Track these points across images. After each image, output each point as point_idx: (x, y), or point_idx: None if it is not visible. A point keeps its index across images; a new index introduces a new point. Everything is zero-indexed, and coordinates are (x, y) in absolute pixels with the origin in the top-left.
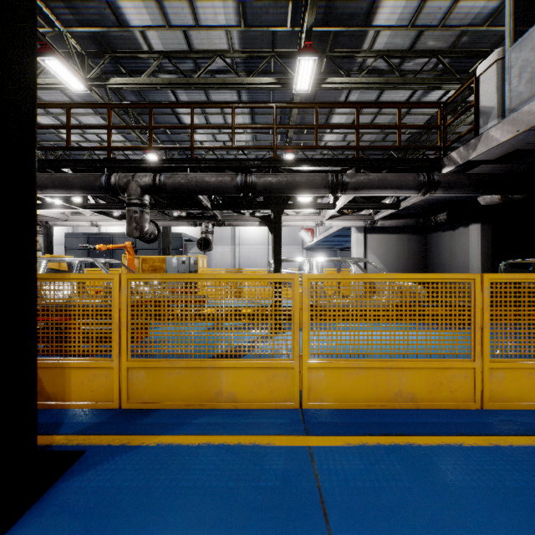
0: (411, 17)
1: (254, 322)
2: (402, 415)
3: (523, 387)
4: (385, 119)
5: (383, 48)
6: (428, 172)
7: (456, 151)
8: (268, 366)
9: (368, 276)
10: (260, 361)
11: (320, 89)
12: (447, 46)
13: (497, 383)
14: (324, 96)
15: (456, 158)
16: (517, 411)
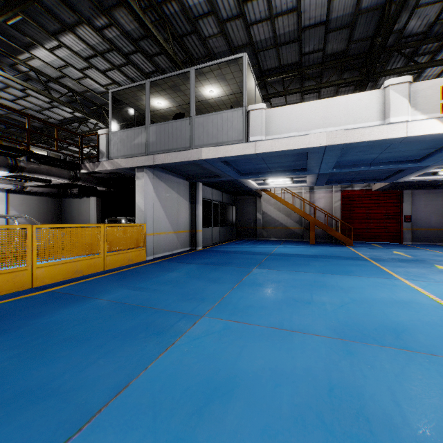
0: (60, 66)
1: (4, 250)
2: (79, 277)
3: (116, 261)
4: (28, 104)
5: (36, 66)
6: (74, 170)
7: (88, 164)
8: (14, 271)
9: (65, 225)
10: (9, 269)
11: None
12: (79, 91)
13: (109, 261)
14: None
15: (89, 167)
16: (114, 268)
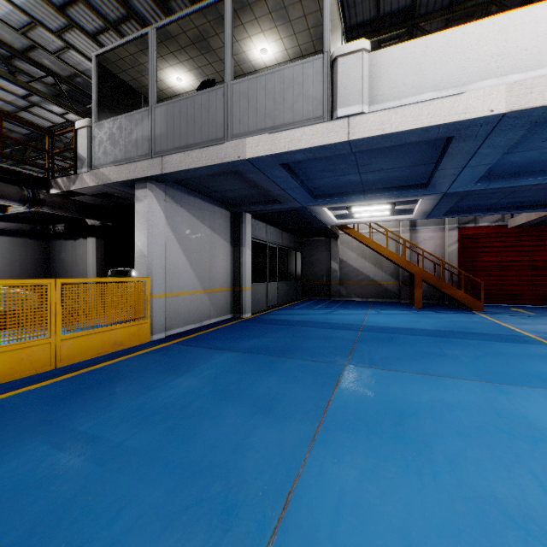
0: (23, 25)
1: None
2: None
3: (84, 347)
4: None
5: None
6: (36, 188)
7: (61, 179)
8: None
9: None
10: None
11: None
12: (64, 75)
13: (68, 349)
14: None
15: (62, 184)
16: (79, 362)
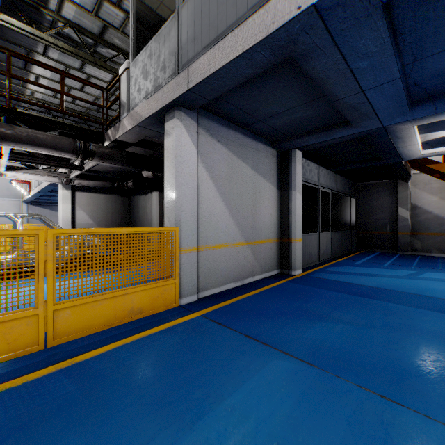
0: (93, 6)
1: None
2: None
3: (89, 317)
4: (95, 92)
5: (73, 20)
6: (92, 142)
7: (110, 130)
8: None
9: None
10: None
11: (5, 26)
12: None
13: (64, 321)
14: (14, 37)
15: (111, 135)
16: (78, 339)
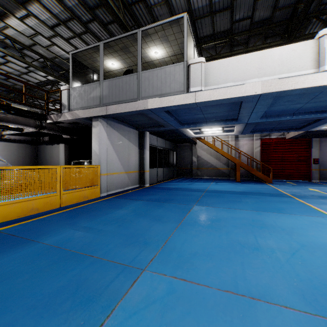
0: (30, 34)
1: None
2: (34, 215)
3: (72, 198)
4: (9, 69)
5: (11, 35)
6: (40, 120)
7: (53, 115)
8: None
9: (19, 167)
10: None
11: None
12: (49, 57)
13: (65, 198)
14: None
15: (53, 118)
16: (70, 205)
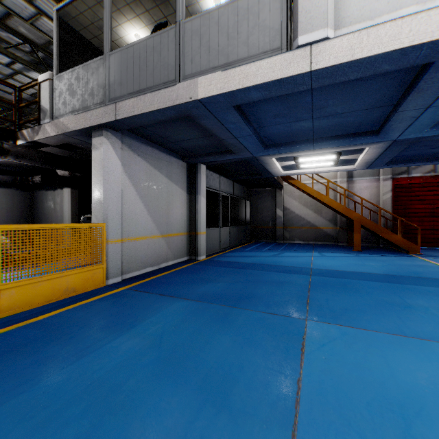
0: None
1: None
2: None
3: (31, 296)
4: None
5: None
6: (4, 139)
7: (27, 130)
8: None
9: None
10: None
11: None
12: (40, 43)
13: (10, 298)
14: None
15: (27, 136)
16: (23, 312)
